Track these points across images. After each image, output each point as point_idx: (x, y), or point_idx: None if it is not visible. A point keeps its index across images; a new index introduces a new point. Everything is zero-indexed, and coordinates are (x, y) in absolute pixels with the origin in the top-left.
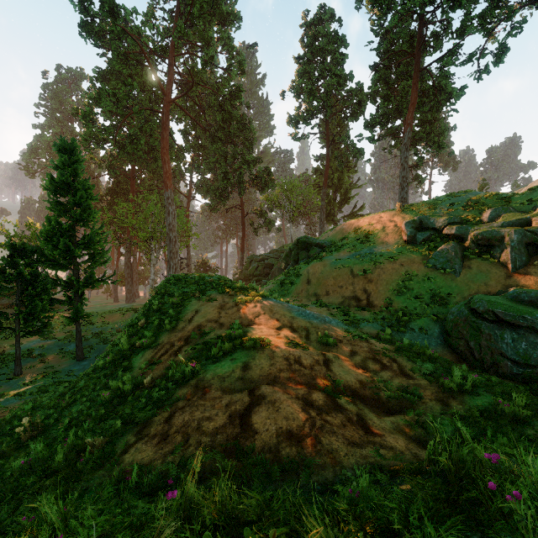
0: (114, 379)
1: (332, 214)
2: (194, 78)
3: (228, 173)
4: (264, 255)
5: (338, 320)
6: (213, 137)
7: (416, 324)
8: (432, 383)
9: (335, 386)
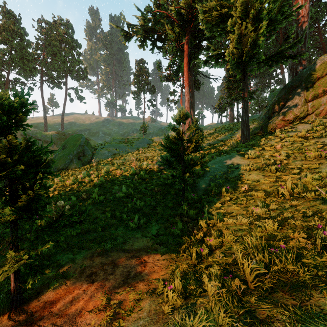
0: None
1: None
2: None
3: None
4: None
5: None
6: None
7: None
8: None
9: None
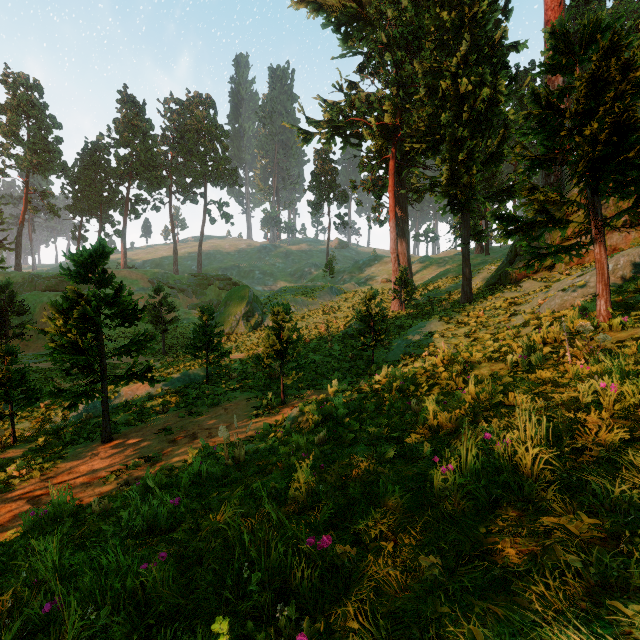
0: None
1: None
2: None
3: None
4: None
5: None
6: None
7: None
8: None
9: None
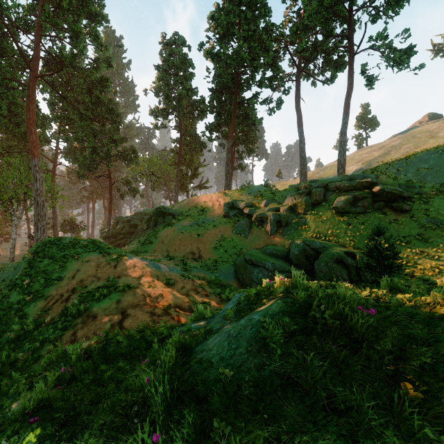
0: (11, 325)
1: (185, 185)
2: (62, 59)
3: (96, 148)
4: (129, 218)
5: (178, 269)
6: (82, 115)
7: (223, 267)
8: (218, 298)
9: (169, 305)
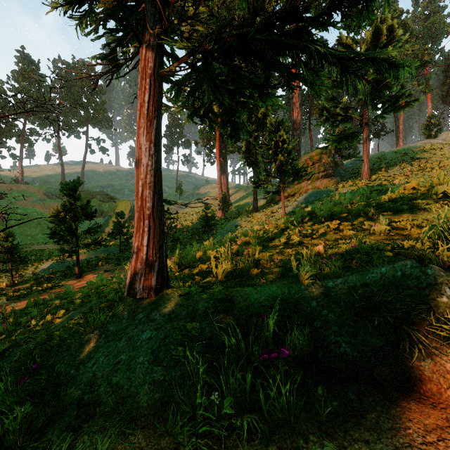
0: None
1: None
2: None
3: None
4: None
5: None
6: None
7: None
8: None
9: None
